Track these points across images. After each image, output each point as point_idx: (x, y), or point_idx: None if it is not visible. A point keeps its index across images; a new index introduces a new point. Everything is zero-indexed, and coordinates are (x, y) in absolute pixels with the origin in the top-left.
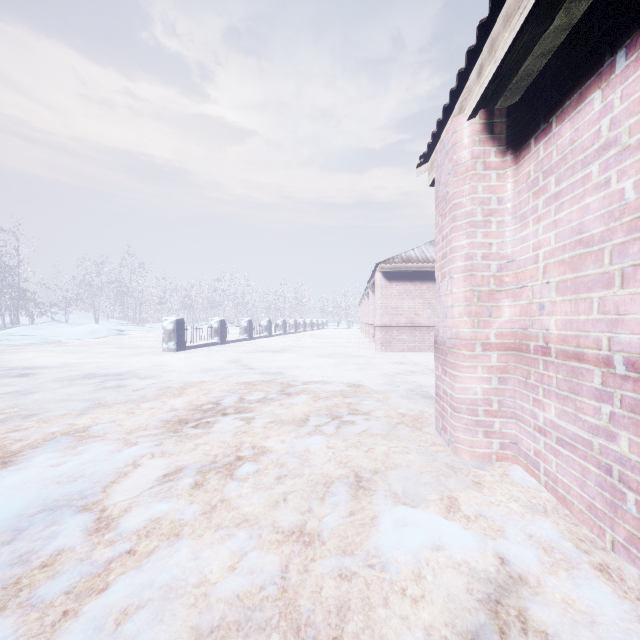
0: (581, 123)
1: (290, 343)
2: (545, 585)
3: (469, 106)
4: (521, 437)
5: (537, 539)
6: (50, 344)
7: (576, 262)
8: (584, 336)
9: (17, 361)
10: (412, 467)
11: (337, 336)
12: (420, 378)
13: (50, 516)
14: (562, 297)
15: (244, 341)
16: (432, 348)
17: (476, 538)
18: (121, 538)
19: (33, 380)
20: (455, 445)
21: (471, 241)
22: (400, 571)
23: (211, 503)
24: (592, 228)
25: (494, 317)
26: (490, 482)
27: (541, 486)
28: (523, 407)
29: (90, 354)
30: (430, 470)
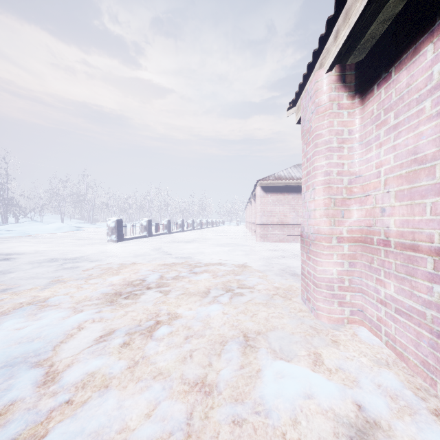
0: (416, 70)
1: (197, 236)
2: (395, 429)
3: (327, 62)
4: (366, 306)
5: (384, 388)
6: (28, 237)
7: (412, 176)
8: (419, 232)
9: (3, 249)
10: (286, 329)
11: (229, 231)
12: (288, 261)
13: (9, 371)
14: (400, 203)
15: (165, 234)
16: (296, 239)
17: (338, 388)
18: (62, 390)
19: (12, 263)
20: (317, 312)
21: (329, 162)
22: (280, 417)
23: (134, 359)
24: (425, 150)
25: (346, 218)
26: (344, 341)
27: (382, 344)
28: (368, 284)
29: (56, 244)
30: (299, 331)
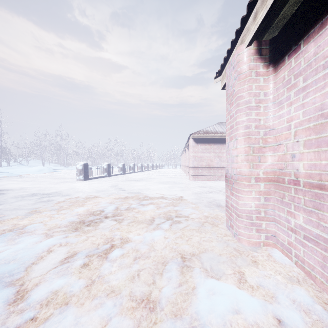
0: (322, 41)
1: (145, 176)
2: None
3: (247, 38)
4: (278, 233)
5: (298, 303)
6: (16, 177)
7: (319, 128)
8: (325, 174)
9: None
10: (214, 251)
11: (169, 172)
12: (214, 195)
13: None
14: (308, 150)
15: (120, 175)
16: (219, 178)
17: (260, 304)
18: (29, 307)
19: (1, 197)
20: (239, 237)
21: (248, 118)
22: None
23: (92, 278)
24: None
25: (262, 162)
26: (262, 261)
27: (293, 263)
28: (280, 215)
29: (37, 182)
30: (225, 253)
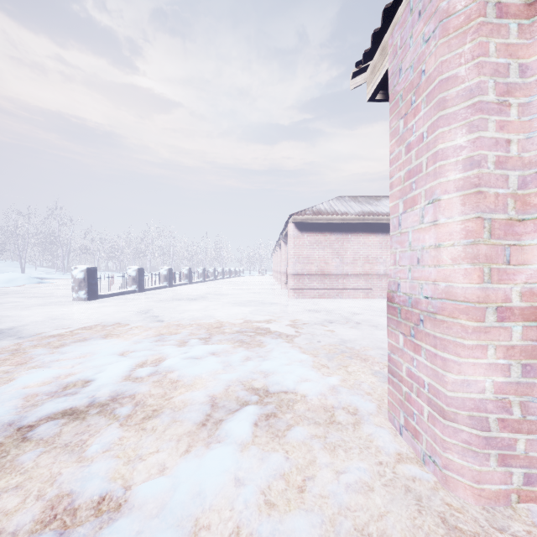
0: None
1: (208, 290)
2: None
3: None
4: None
5: None
6: None
7: None
8: None
9: None
10: None
11: (252, 283)
12: (339, 329)
13: None
14: None
15: (164, 288)
16: (340, 294)
17: None
18: None
19: None
20: (444, 472)
21: (478, 135)
22: None
23: None
24: None
25: (514, 264)
26: None
27: None
28: None
29: None
30: None
